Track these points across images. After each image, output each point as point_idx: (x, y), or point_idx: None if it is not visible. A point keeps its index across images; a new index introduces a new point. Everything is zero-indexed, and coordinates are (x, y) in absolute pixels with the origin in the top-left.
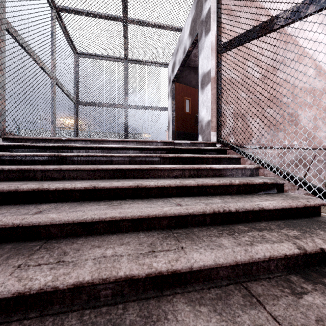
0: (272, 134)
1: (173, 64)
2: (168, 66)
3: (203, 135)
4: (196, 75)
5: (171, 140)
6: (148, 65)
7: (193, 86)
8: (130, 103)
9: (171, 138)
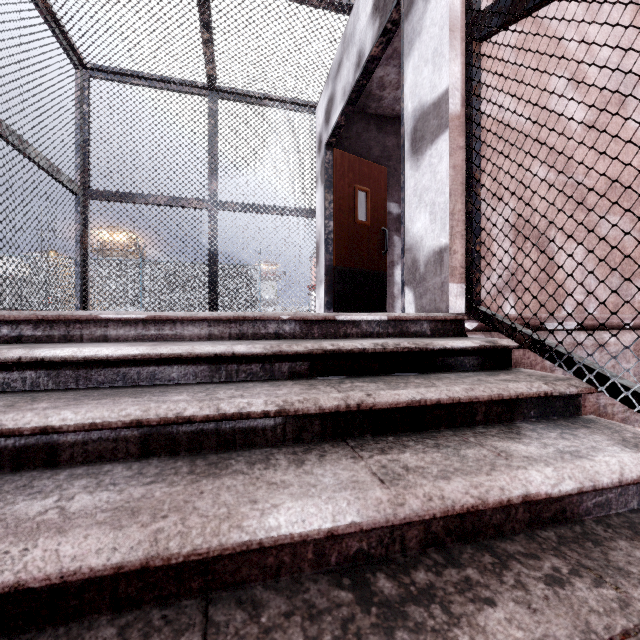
0: (615, 287)
1: (328, 102)
2: (315, 111)
3: (419, 289)
4: (383, 134)
5: (324, 289)
6: (267, 106)
7: (376, 161)
8: (223, 196)
9: (324, 285)
